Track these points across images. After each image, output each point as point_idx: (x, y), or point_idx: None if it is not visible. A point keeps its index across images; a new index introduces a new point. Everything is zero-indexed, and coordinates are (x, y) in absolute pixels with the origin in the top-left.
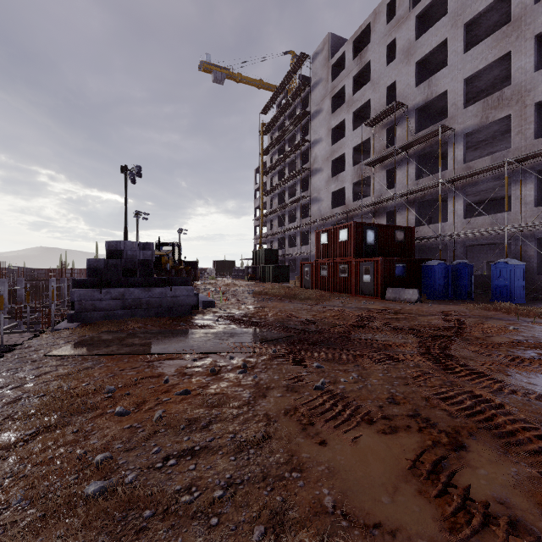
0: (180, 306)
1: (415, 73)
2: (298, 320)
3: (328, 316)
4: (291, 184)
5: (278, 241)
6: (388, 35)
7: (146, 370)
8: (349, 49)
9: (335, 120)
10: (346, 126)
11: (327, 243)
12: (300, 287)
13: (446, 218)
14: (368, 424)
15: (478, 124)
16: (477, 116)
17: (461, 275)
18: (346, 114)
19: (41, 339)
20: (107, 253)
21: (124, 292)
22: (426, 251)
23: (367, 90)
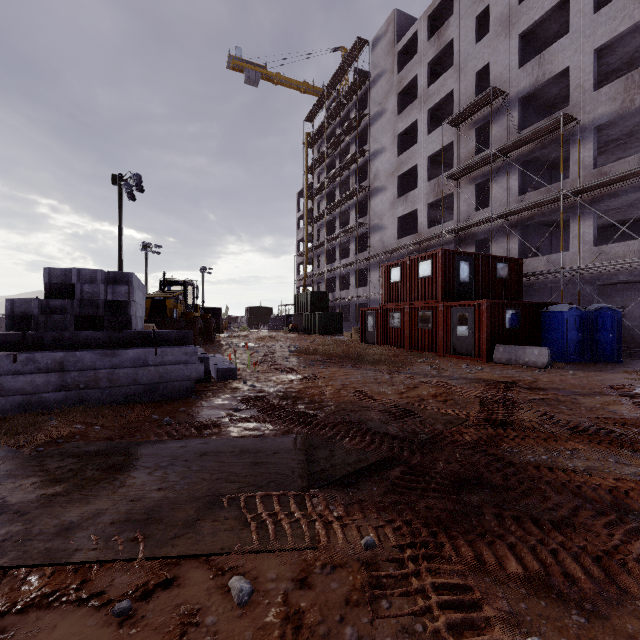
0: (173, 380)
1: (518, 49)
2: (382, 408)
3: (425, 396)
4: (344, 208)
5: (327, 282)
6: (478, 1)
7: None
8: (422, 27)
9: (404, 123)
10: (419, 129)
11: (400, 281)
12: (360, 342)
13: (557, 249)
14: None
15: (617, 110)
16: (615, 100)
17: (603, 326)
18: (419, 113)
19: None
20: (48, 289)
21: (63, 359)
22: (531, 293)
23: (449, 78)
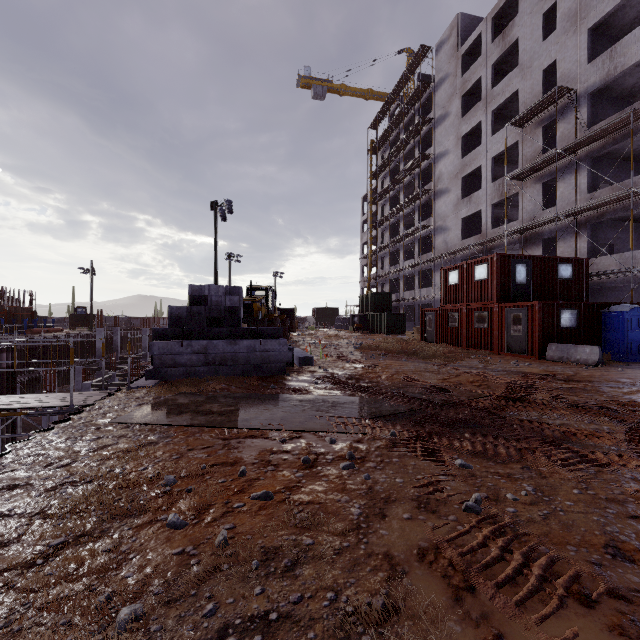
0: (271, 363)
1: (588, 43)
2: (422, 386)
3: (464, 381)
4: (408, 211)
5: (390, 284)
6: None
7: (219, 452)
8: (486, 29)
9: (467, 125)
10: (483, 130)
11: (457, 283)
12: (420, 340)
13: (638, 245)
14: (584, 607)
15: None
16: None
17: None
18: (483, 115)
19: (115, 399)
20: (191, 299)
21: (206, 345)
22: (605, 293)
23: (514, 78)
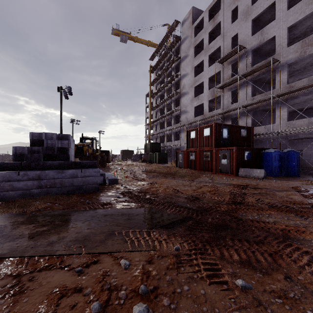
0: (89, 184)
1: (251, 26)
2: (185, 197)
3: (205, 191)
4: (168, 102)
5: (160, 138)
6: (232, 3)
7: None
8: (206, 15)
9: (197, 61)
10: (204, 64)
11: (195, 138)
12: (176, 167)
13: (270, 122)
14: None
15: (298, 56)
16: (297, 51)
17: (291, 159)
18: (204, 57)
19: None
20: (31, 142)
21: (40, 174)
22: (258, 144)
23: (218, 40)
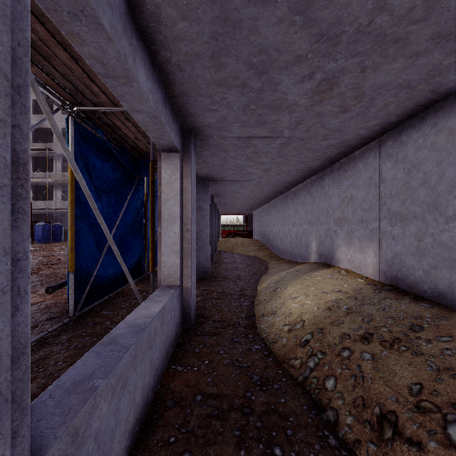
0: None
1: (33, 105)
2: None
3: None
4: None
5: None
6: None
7: None
8: None
9: None
10: None
11: None
12: None
13: None
14: None
15: None
16: None
17: (57, 230)
18: None
19: None
20: None
21: None
22: (41, 216)
23: None
